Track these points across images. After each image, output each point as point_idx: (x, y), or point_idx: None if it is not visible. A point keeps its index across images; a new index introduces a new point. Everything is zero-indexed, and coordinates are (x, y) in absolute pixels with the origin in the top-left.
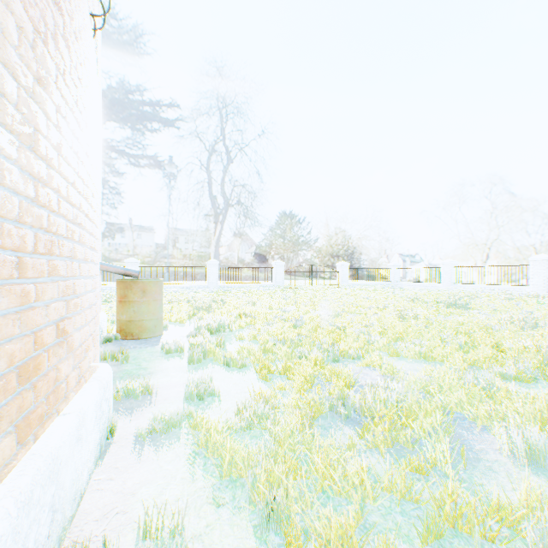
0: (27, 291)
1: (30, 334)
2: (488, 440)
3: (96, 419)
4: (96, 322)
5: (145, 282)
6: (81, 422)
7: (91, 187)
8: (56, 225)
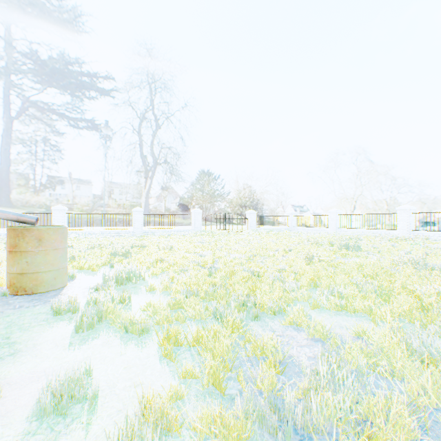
0: None
1: None
2: None
3: None
4: None
5: (41, 230)
6: None
7: None
8: None
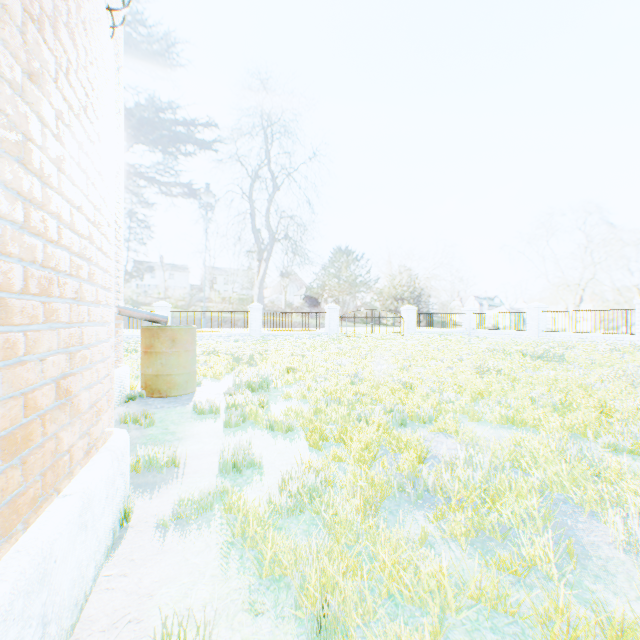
0: (13, 341)
1: (18, 396)
2: (599, 530)
3: (107, 500)
4: (111, 378)
5: (174, 330)
6: (86, 505)
7: (104, 215)
8: (56, 259)
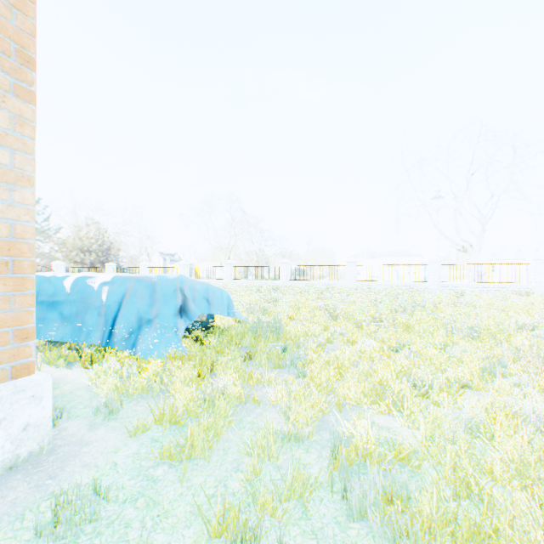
0: None
1: None
2: None
3: None
4: None
5: None
6: None
7: None
8: None
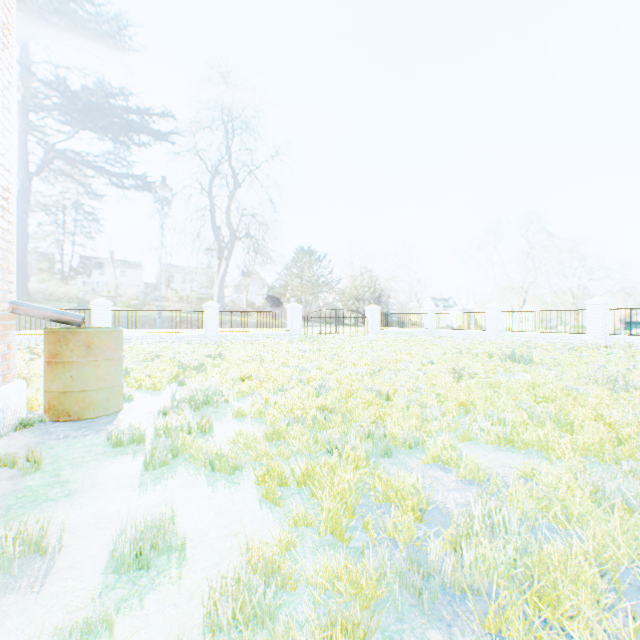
0: None
1: None
2: None
3: None
4: None
5: (90, 333)
6: None
7: None
8: None
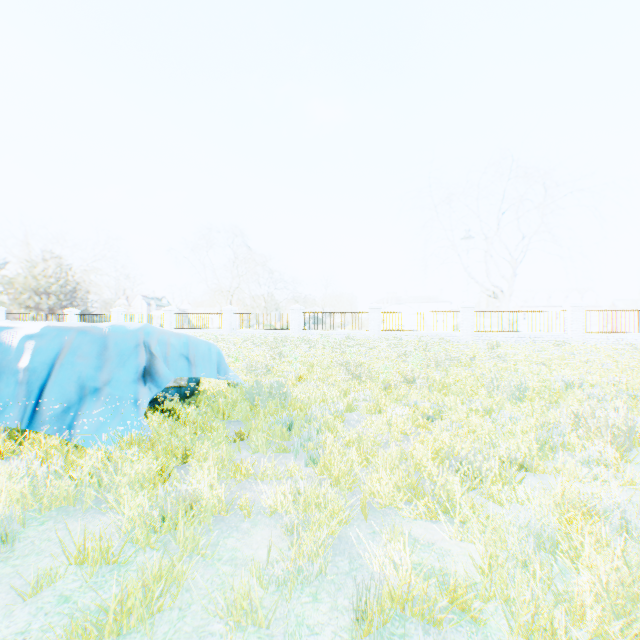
0: None
1: None
2: None
3: None
4: None
5: None
6: None
7: None
8: None
